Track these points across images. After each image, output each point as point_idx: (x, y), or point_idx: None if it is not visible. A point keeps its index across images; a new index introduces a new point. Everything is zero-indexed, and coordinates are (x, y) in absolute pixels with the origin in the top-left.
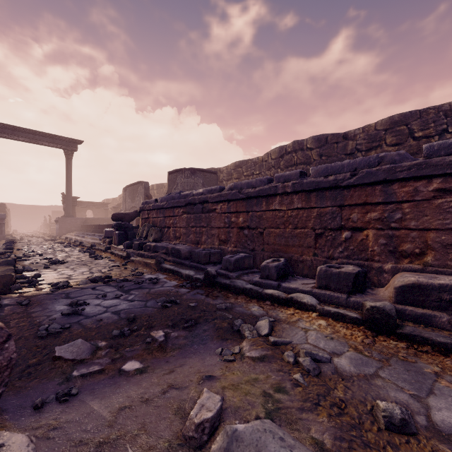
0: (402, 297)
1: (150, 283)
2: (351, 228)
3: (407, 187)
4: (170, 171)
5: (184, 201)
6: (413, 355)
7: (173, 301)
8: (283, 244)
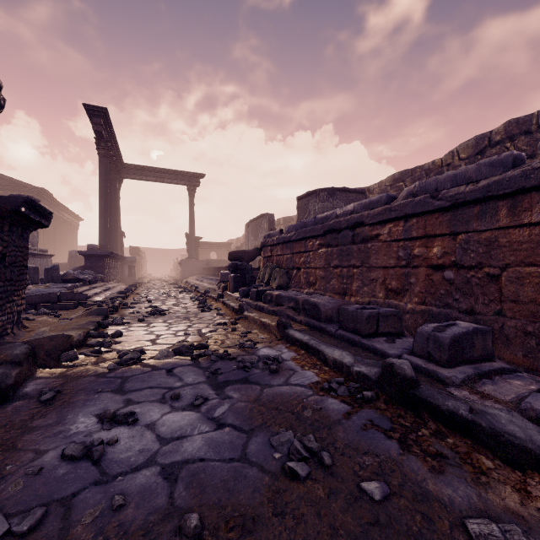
0: None
1: (265, 370)
2: None
3: None
4: (300, 196)
5: (322, 227)
6: None
7: (312, 451)
8: None
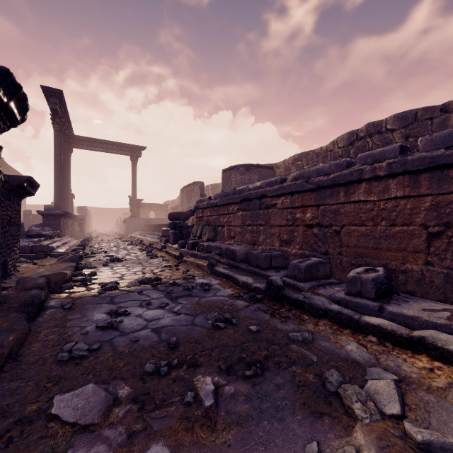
0: None
1: (201, 290)
2: None
3: None
4: (224, 169)
5: (239, 197)
6: None
7: (227, 319)
8: (372, 246)
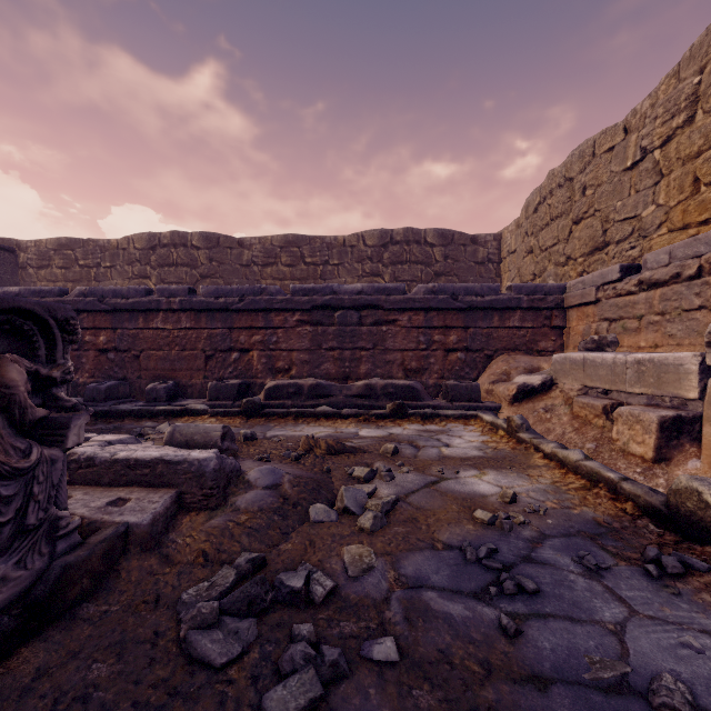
0: (269, 396)
1: None
2: (240, 349)
3: (281, 316)
4: None
5: None
6: (268, 422)
7: None
8: (168, 368)
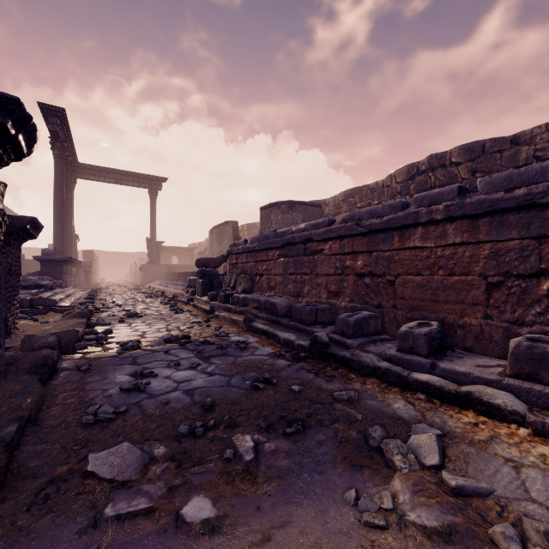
0: None
1: (237, 348)
2: None
3: None
4: (263, 207)
5: (281, 241)
6: None
7: (267, 379)
8: (428, 298)
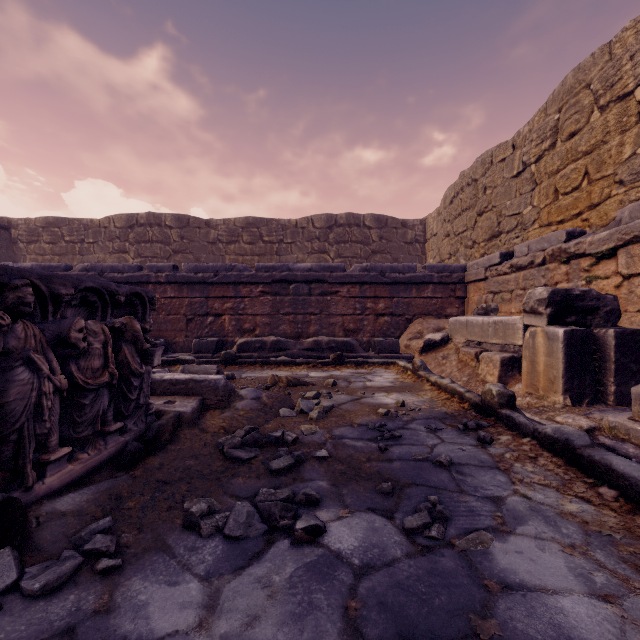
0: (240, 350)
1: None
2: (214, 314)
3: (247, 288)
4: None
5: None
6: (241, 368)
7: None
8: (156, 329)
